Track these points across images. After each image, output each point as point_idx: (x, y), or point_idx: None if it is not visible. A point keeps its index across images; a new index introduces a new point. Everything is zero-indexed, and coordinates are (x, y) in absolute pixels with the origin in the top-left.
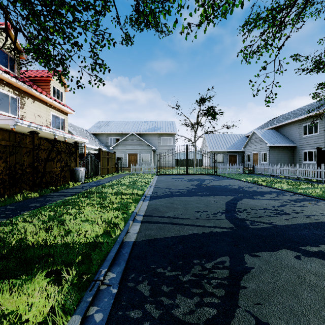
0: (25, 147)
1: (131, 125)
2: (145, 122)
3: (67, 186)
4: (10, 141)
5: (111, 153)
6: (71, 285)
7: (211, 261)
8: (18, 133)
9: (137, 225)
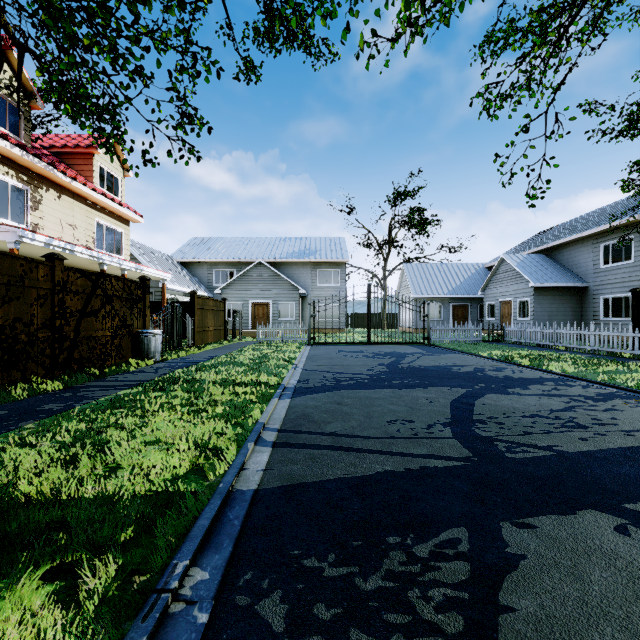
0: (36, 287)
1: (257, 245)
2: (286, 240)
3: (124, 368)
4: (3, 275)
5: (218, 301)
6: (103, 602)
7: (427, 540)
8: (19, 257)
9: (265, 453)
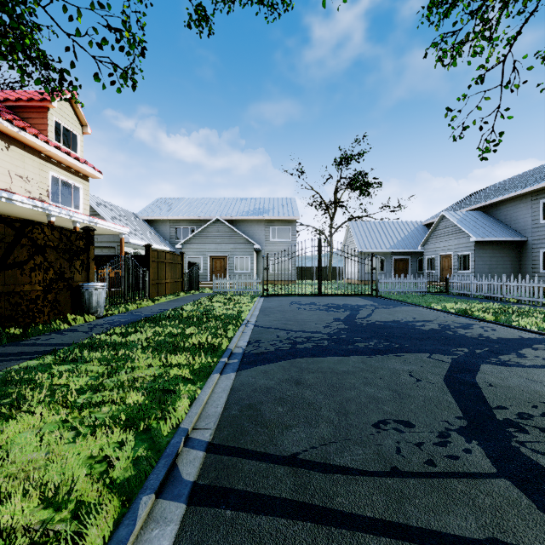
0: None
1: (216, 204)
2: (242, 200)
3: (54, 326)
4: None
5: (175, 255)
6: None
7: None
8: None
9: (169, 525)
